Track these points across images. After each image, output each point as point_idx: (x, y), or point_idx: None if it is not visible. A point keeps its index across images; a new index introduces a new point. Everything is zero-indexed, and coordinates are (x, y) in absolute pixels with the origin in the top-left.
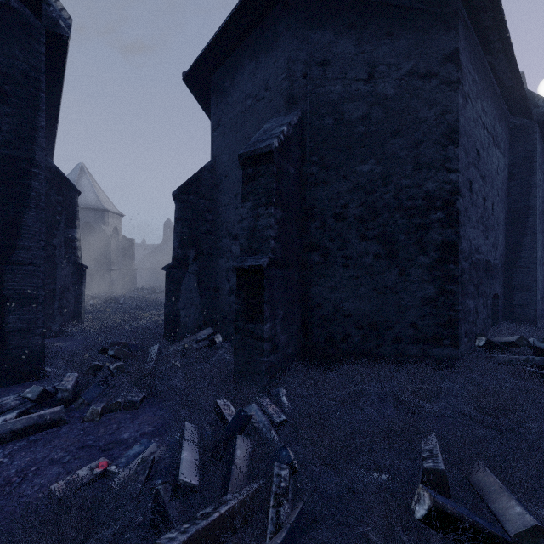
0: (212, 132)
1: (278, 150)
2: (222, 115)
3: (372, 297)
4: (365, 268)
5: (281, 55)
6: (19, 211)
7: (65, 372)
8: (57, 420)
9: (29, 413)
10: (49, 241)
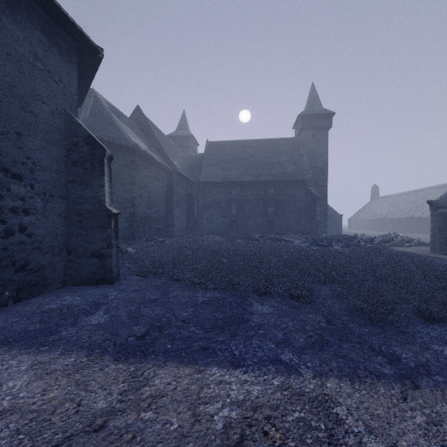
0: None
1: None
2: None
3: None
4: None
5: None
6: None
7: None
8: None
9: None
10: None
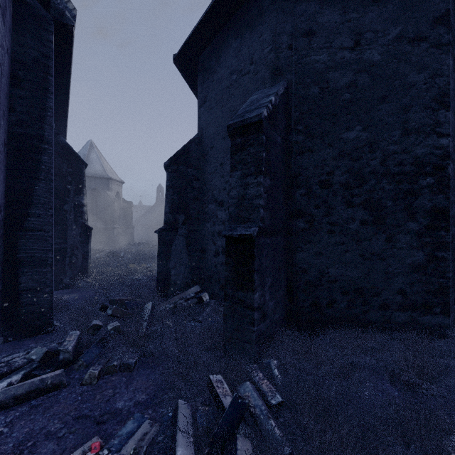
0: (199, 107)
1: (267, 119)
2: (208, 91)
3: (358, 263)
4: (350, 234)
5: (267, 29)
6: (31, 183)
7: (69, 329)
8: (57, 384)
9: (33, 375)
10: (61, 207)
